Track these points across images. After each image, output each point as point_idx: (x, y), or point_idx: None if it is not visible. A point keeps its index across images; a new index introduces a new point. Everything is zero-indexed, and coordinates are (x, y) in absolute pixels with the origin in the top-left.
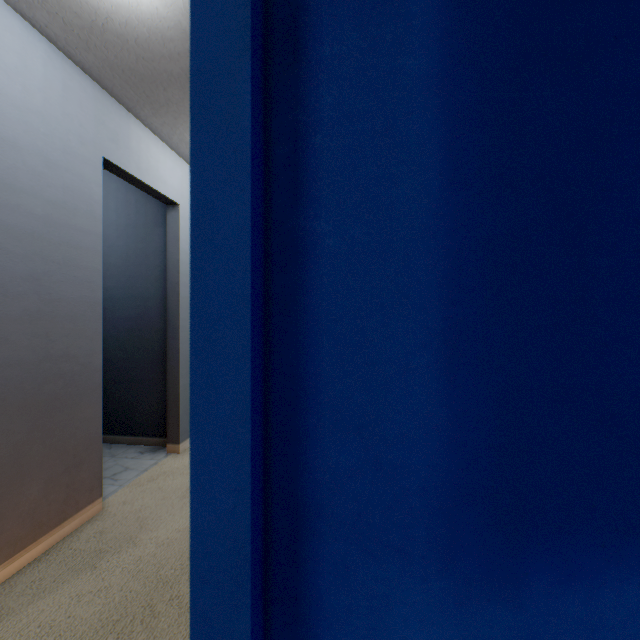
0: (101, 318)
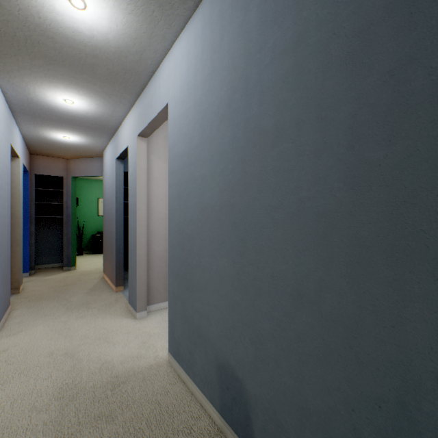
0: (116, 220)
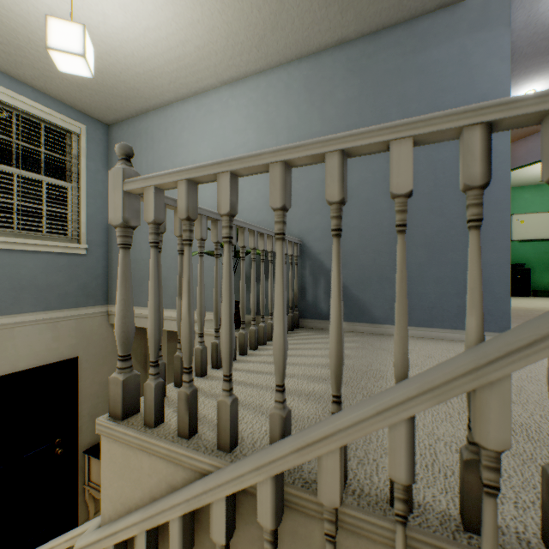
0: None
